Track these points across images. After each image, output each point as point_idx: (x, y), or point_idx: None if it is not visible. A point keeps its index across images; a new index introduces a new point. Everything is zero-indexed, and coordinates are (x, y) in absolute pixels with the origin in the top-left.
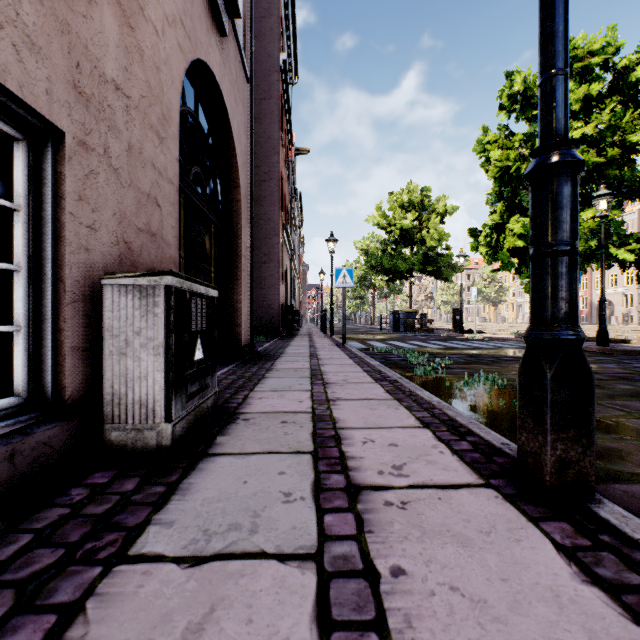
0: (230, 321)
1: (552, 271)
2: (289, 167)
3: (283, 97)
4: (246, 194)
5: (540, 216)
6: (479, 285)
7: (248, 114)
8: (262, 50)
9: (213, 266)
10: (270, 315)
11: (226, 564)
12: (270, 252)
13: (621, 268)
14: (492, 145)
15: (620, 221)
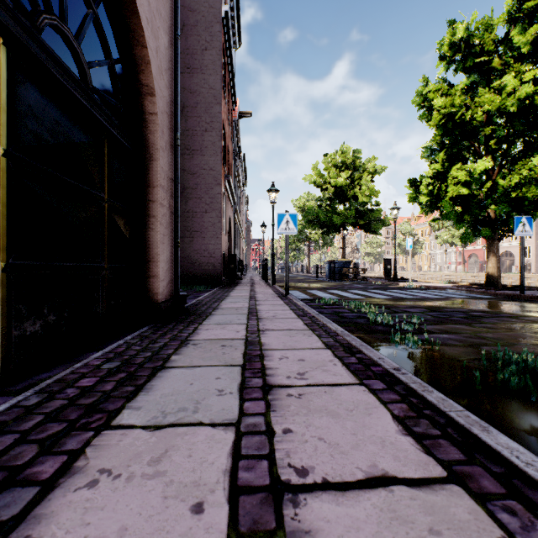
0: (143, 270)
1: None
2: (233, 127)
3: (226, 53)
4: (168, 111)
5: None
6: (399, 239)
7: (172, 15)
8: (204, 1)
9: (107, 192)
10: (212, 264)
11: None
12: (212, 201)
13: None
14: (434, 93)
15: None
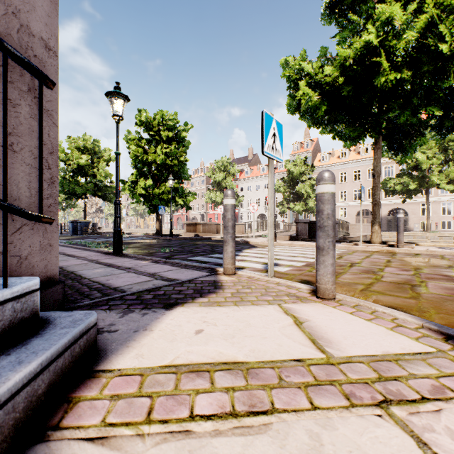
0: None
1: (117, 219)
2: None
3: None
4: None
5: (115, 211)
6: (134, 205)
7: None
8: None
9: None
10: None
11: (65, 261)
12: None
13: (181, 206)
14: (132, 142)
15: (182, 187)
